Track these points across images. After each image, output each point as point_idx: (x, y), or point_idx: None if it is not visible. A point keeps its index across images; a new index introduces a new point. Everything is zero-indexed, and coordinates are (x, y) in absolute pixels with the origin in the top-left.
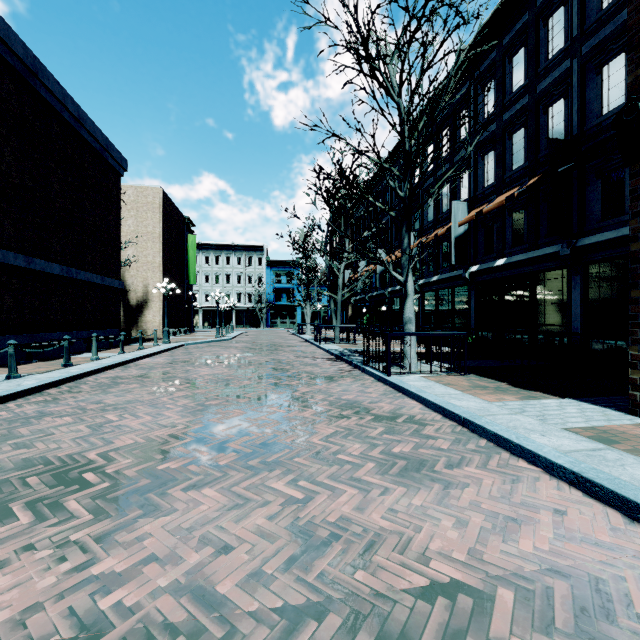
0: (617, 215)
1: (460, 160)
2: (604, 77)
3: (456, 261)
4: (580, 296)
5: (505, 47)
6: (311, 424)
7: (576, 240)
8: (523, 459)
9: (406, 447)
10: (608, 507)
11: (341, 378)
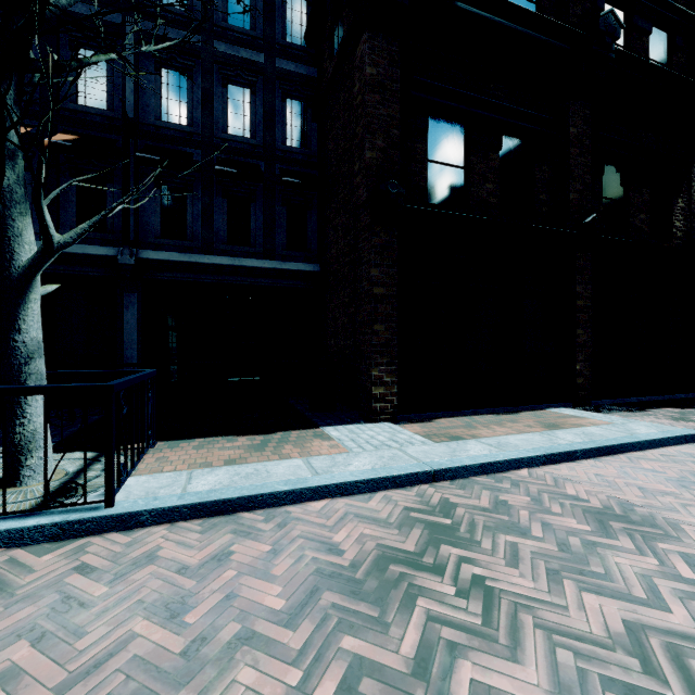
0: (179, 238)
1: None
2: (164, 80)
3: None
4: (139, 319)
5: None
6: (595, 645)
7: (137, 249)
8: (510, 470)
9: (561, 520)
10: (563, 463)
11: None
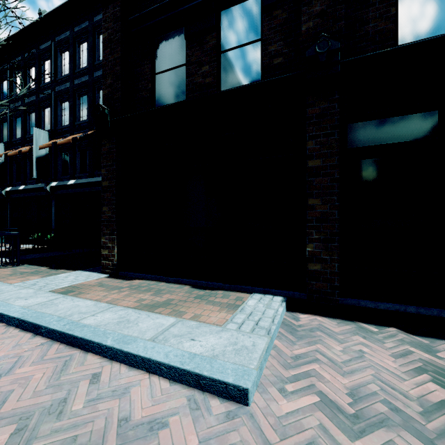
0: None
1: (44, 98)
2: None
3: (38, 176)
4: None
5: (75, 34)
6: None
7: None
8: None
9: None
10: (29, 333)
11: None
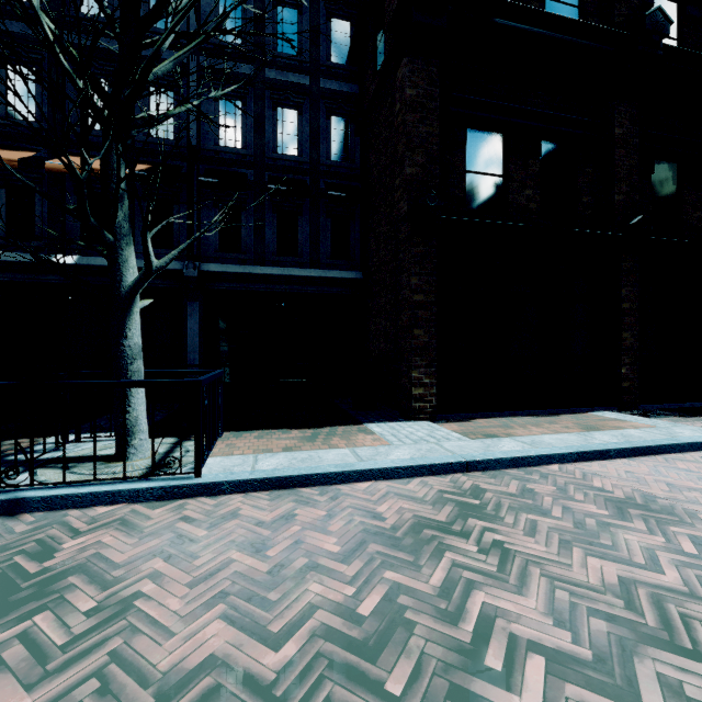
0: (234, 251)
1: None
2: (221, 109)
3: None
4: (200, 325)
5: None
6: (589, 590)
7: (199, 263)
8: (541, 465)
9: (582, 505)
10: (596, 461)
11: (58, 552)
